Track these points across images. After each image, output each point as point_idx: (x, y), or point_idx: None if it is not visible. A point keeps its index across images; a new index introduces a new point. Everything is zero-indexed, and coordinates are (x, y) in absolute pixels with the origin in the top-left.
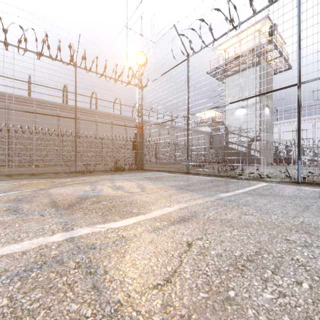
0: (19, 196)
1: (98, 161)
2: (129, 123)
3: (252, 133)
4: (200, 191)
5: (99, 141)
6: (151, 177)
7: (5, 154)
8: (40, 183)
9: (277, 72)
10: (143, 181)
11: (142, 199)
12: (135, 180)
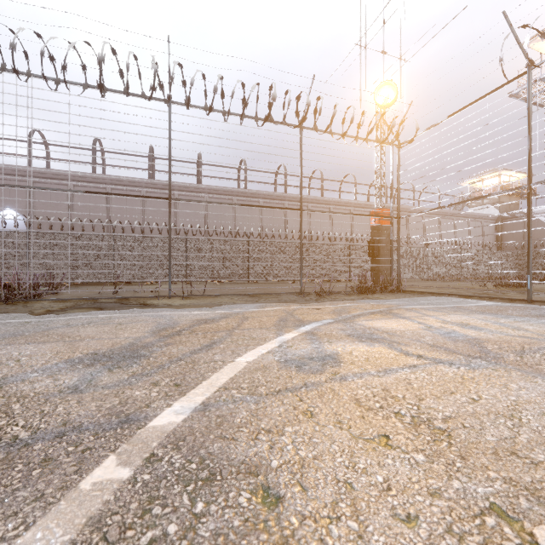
0: (343, 330)
1: (296, 276)
2: (377, 210)
3: None
4: None
5: (298, 243)
6: (467, 307)
7: (182, 266)
8: (307, 311)
9: None
10: (481, 315)
11: None
12: (452, 312)
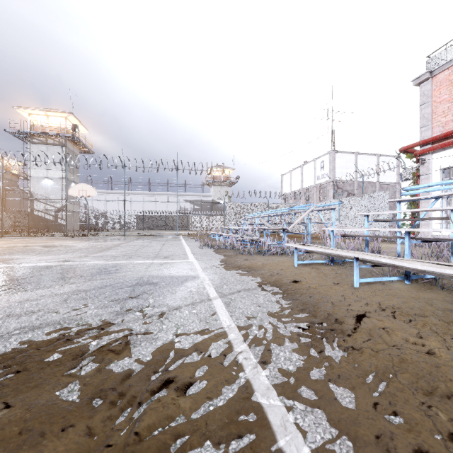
0: None
1: None
2: None
3: (59, 203)
4: (24, 239)
5: None
6: None
7: None
8: None
9: (84, 152)
10: None
11: (5, 240)
12: None
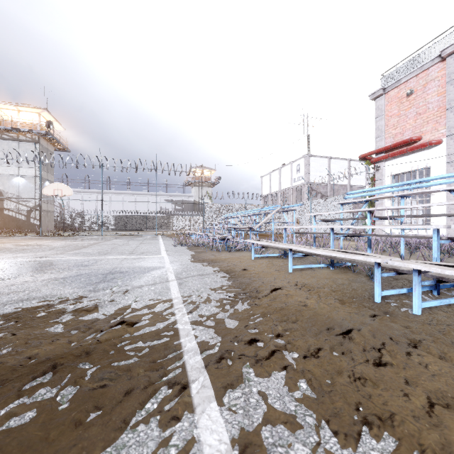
0: None
1: None
2: None
3: (32, 203)
4: None
5: None
6: None
7: None
8: None
9: (59, 150)
10: None
11: None
12: None
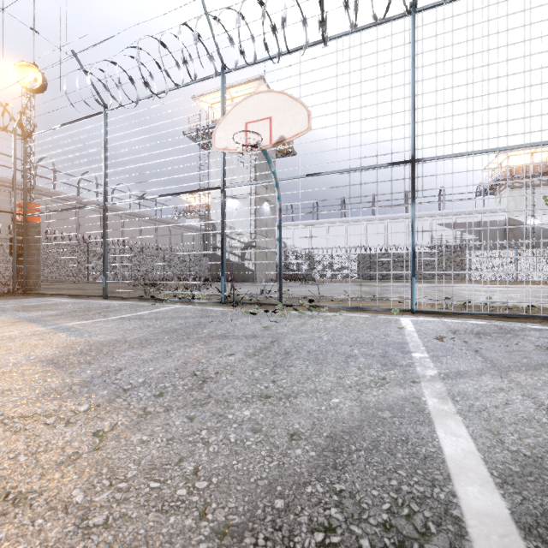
0: None
1: None
2: None
3: (246, 236)
4: (52, 321)
5: None
6: (12, 306)
7: None
8: None
9: (281, 156)
10: None
11: None
12: None
